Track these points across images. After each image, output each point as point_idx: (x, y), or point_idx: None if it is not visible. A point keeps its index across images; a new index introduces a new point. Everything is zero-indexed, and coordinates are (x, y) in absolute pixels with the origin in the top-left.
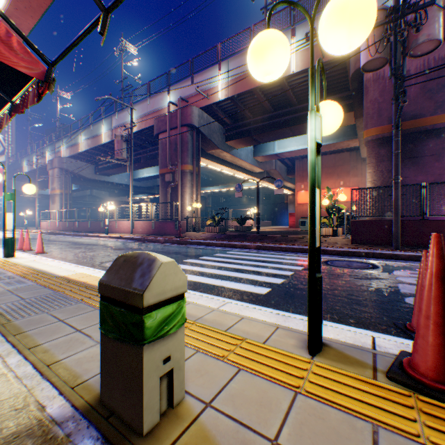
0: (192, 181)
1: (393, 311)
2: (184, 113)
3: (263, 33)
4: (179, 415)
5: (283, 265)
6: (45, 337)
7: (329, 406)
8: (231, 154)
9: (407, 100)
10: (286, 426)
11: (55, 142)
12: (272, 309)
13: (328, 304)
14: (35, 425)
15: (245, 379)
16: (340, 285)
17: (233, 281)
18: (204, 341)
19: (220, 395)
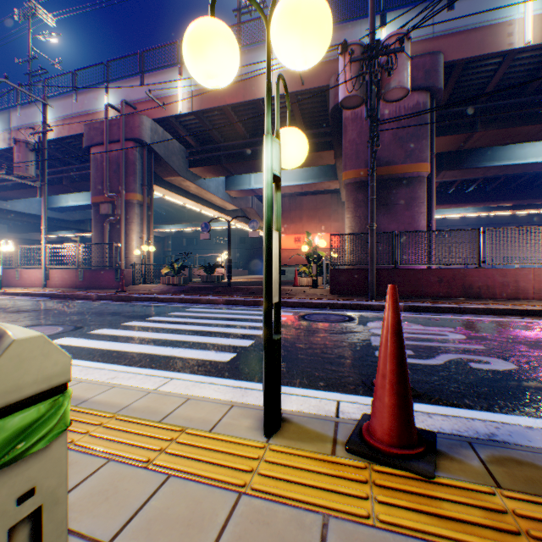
0: (142, 215)
1: (363, 368)
2: (130, 123)
3: (203, 19)
4: None
5: (255, 323)
6: None
7: (279, 503)
8: (197, 185)
9: (382, 145)
10: None
11: None
12: (234, 381)
13: (300, 367)
14: None
15: (174, 490)
16: (315, 342)
17: (190, 347)
18: (124, 442)
19: (131, 525)
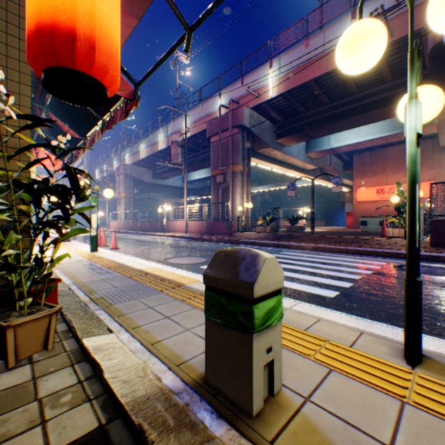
0: (242, 181)
1: None
2: (235, 115)
3: (357, 24)
4: (281, 404)
5: (347, 268)
6: (142, 320)
7: None
8: (281, 152)
9: None
10: (400, 434)
11: (121, 152)
12: (345, 314)
13: None
14: (158, 392)
15: (339, 380)
16: (423, 293)
17: (295, 282)
18: (285, 338)
19: (317, 392)
